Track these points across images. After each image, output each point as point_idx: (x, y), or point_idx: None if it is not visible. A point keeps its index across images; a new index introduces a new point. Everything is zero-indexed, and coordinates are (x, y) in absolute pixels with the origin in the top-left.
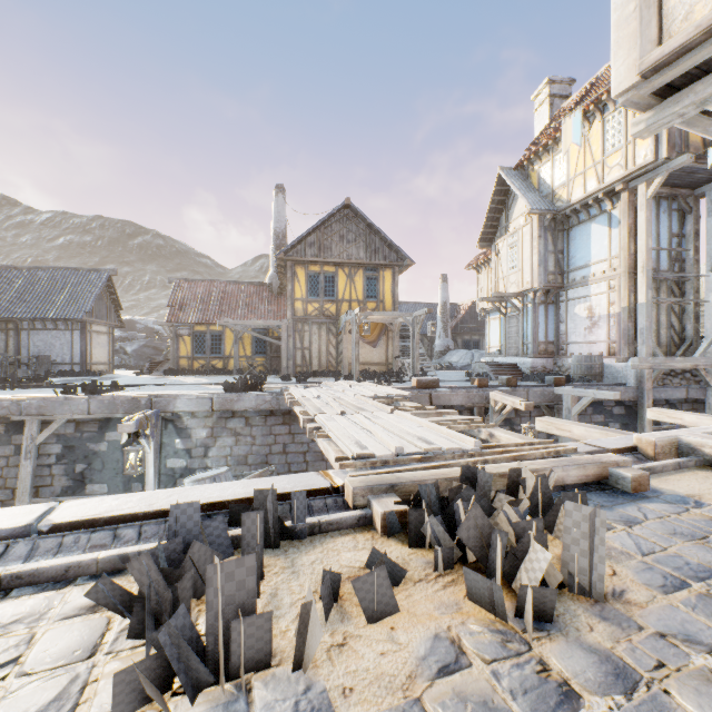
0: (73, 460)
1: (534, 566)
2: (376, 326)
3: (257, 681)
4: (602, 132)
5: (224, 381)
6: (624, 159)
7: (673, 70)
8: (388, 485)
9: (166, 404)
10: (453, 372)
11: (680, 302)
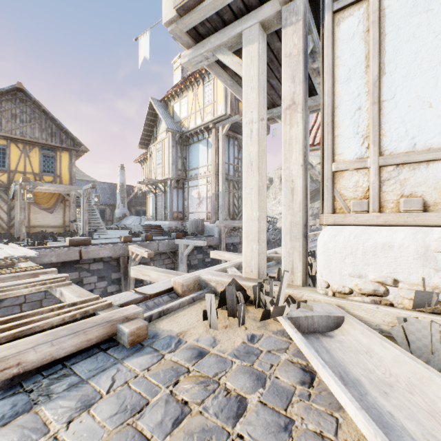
0: None
1: None
2: (53, 196)
3: None
4: (203, 92)
5: None
6: (213, 110)
7: (194, 15)
8: None
9: None
10: (125, 231)
11: (238, 192)
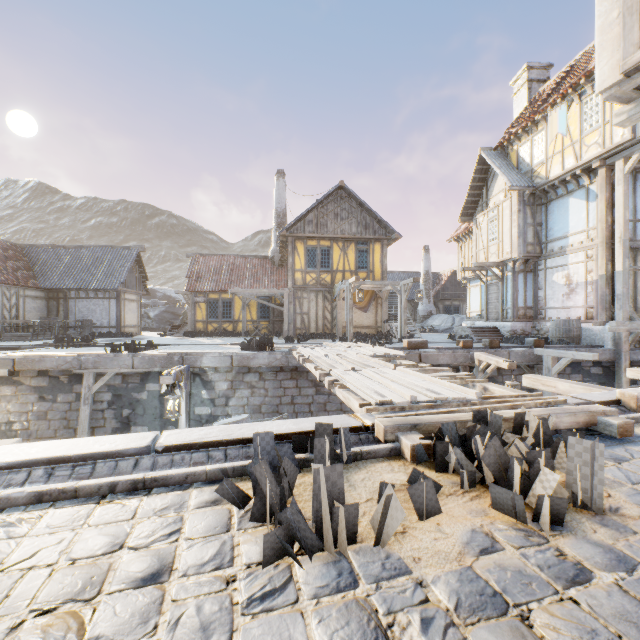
0: (121, 406)
1: (544, 485)
2: (367, 293)
3: (350, 550)
4: (580, 114)
5: (235, 341)
6: (602, 138)
7: None
8: (412, 425)
9: (194, 360)
10: (435, 334)
11: None
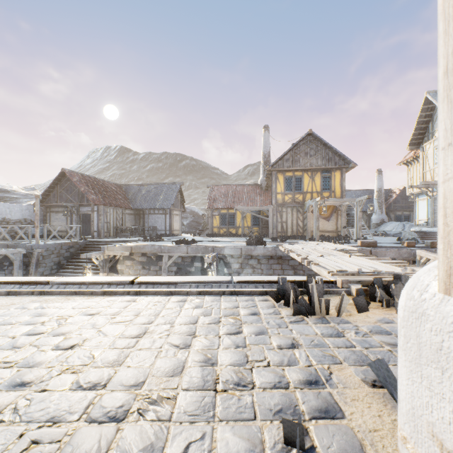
0: (181, 274)
1: None
2: (329, 207)
3: (326, 316)
4: None
5: (239, 240)
6: None
7: None
8: (357, 280)
9: (220, 250)
10: (387, 237)
11: None
